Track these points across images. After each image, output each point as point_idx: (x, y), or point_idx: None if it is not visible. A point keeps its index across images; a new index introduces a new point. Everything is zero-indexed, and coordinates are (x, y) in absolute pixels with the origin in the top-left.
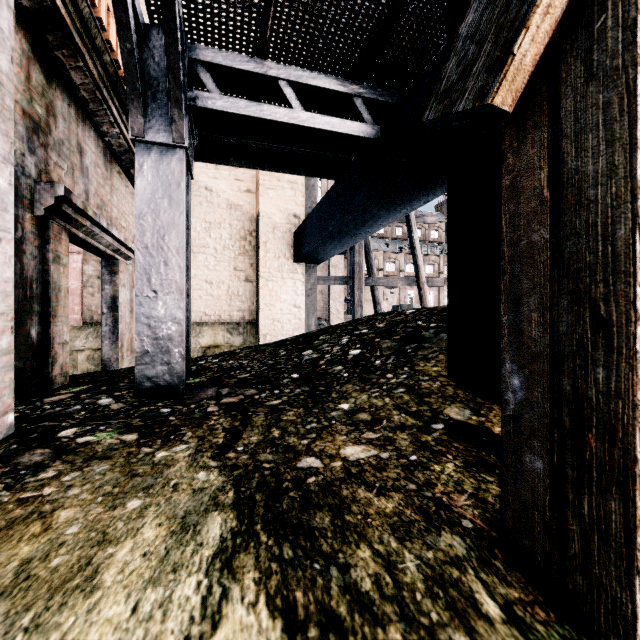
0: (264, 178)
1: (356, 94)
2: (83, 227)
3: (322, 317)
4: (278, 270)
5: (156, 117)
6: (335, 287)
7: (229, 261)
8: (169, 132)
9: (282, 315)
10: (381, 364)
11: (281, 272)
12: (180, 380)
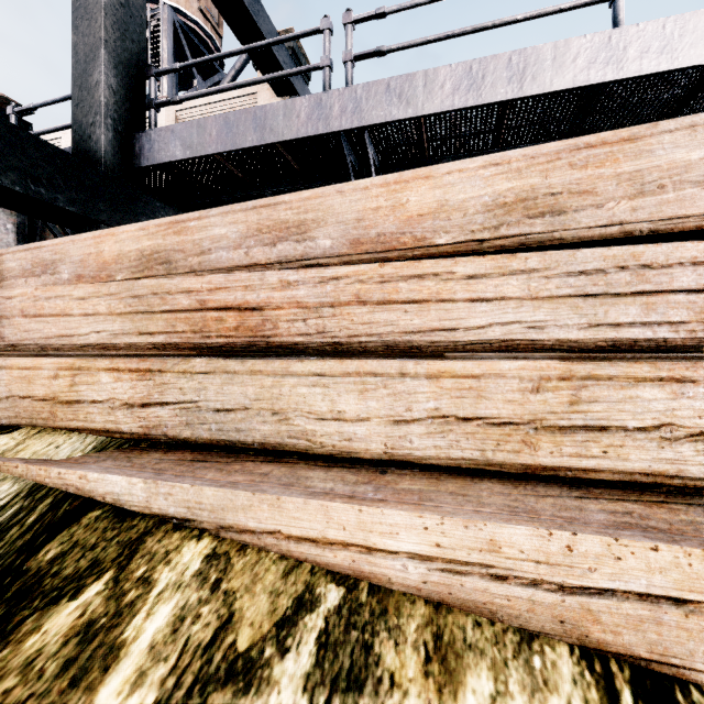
0: None
1: None
2: None
3: None
4: None
5: None
6: None
7: None
8: None
9: None
10: None
11: None
12: None
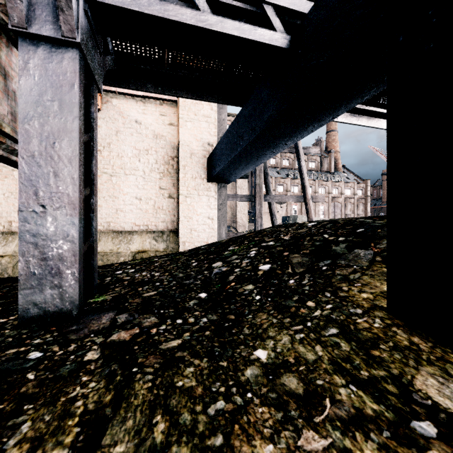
0: (183, 113)
1: (267, 0)
2: (2, 144)
3: (231, 225)
4: (195, 188)
5: (42, 6)
6: (240, 203)
7: (155, 181)
8: (58, 25)
9: (198, 225)
10: (296, 285)
11: (197, 190)
12: (73, 305)
